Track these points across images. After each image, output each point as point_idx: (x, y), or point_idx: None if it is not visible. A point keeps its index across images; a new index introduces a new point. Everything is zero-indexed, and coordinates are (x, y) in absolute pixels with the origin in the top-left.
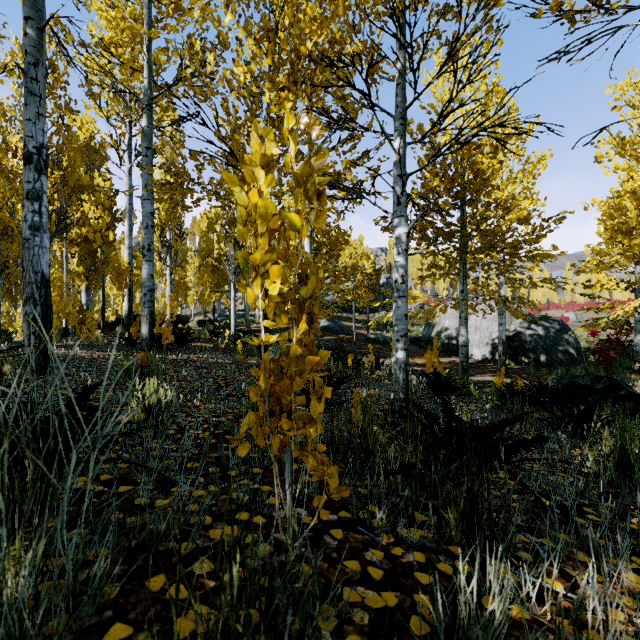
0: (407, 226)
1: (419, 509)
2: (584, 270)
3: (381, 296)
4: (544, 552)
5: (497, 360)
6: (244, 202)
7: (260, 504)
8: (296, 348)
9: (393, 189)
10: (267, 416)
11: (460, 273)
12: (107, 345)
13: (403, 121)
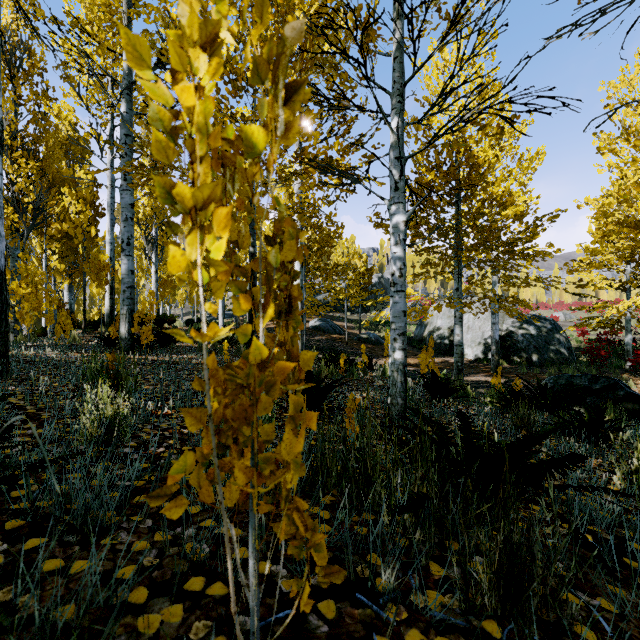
0: (405, 214)
1: (434, 556)
2: (577, 269)
3: (373, 296)
4: (607, 623)
5: (489, 360)
6: (166, 96)
7: (222, 563)
8: (261, 348)
9: (390, 172)
10: (214, 458)
11: (455, 271)
12: (84, 345)
13: (401, 98)
